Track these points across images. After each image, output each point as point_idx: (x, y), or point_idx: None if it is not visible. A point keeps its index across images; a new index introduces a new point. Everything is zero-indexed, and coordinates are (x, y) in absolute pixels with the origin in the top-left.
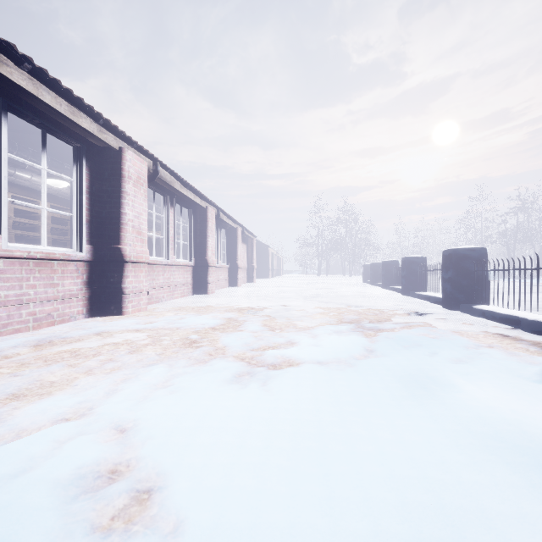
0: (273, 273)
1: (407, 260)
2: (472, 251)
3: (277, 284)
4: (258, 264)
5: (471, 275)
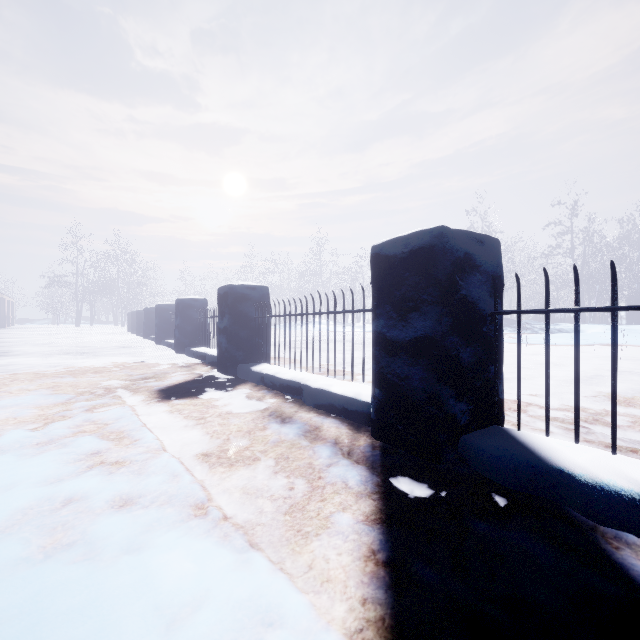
0: None
1: (147, 310)
2: (170, 306)
3: None
4: None
5: (169, 321)
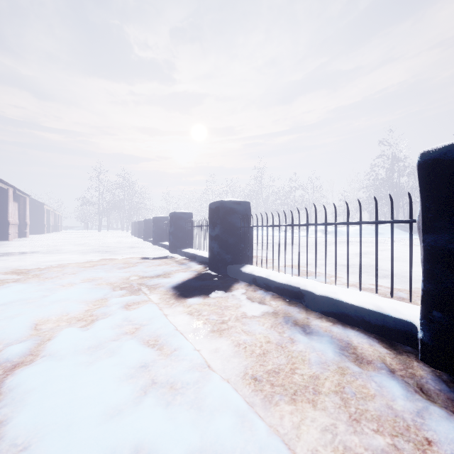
0: (49, 229)
1: (146, 221)
2: (163, 218)
3: (53, 238)
4: (31, 220)
5: (162, 229)
